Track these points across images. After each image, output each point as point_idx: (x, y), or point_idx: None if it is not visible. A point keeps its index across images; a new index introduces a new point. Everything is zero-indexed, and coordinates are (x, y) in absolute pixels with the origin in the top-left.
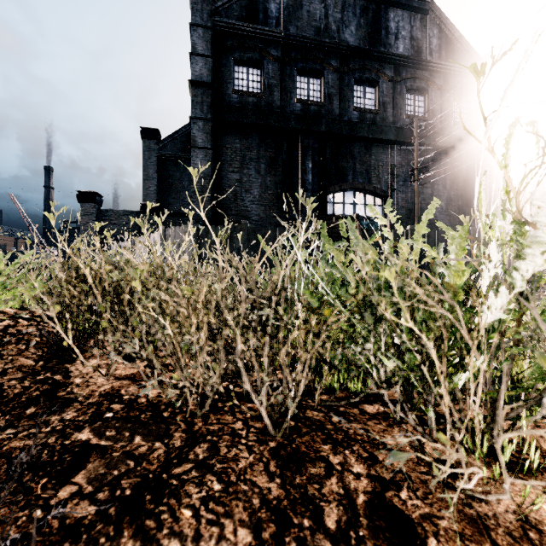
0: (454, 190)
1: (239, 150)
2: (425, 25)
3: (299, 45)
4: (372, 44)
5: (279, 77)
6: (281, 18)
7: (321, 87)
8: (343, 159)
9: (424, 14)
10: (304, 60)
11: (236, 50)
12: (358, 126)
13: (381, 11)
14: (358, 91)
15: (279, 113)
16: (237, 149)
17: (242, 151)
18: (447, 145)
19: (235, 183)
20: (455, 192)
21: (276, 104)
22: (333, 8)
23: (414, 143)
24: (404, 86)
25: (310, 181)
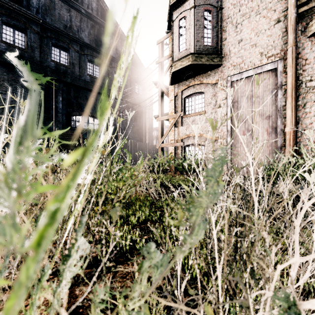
0: (135, 122)
1: (6, 80)
2: (123, 45)
3: (53, 30)
4: (97, 45)
5: (39, 43)
6: (40, 9)
7: (68, 57)
8: (81, 99)
9: (122, 41)
10: (57, 40)
11: (4, 15)
12: (90, 84)
13: (102, 31)
14: (90, 66)
15: (39, 64)
16: (5, 79)
17: (9, 81)
18: (132, 102)
19: (3, 101)
20: (136, 123)
21: (37, 59)
22: (75, 18)
23: (118, 98)
24: (113, 70)
25: (60, 107)
